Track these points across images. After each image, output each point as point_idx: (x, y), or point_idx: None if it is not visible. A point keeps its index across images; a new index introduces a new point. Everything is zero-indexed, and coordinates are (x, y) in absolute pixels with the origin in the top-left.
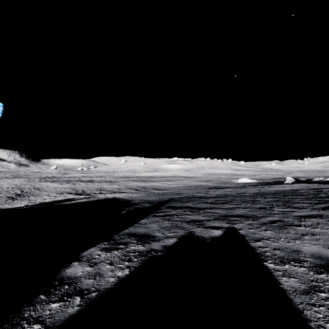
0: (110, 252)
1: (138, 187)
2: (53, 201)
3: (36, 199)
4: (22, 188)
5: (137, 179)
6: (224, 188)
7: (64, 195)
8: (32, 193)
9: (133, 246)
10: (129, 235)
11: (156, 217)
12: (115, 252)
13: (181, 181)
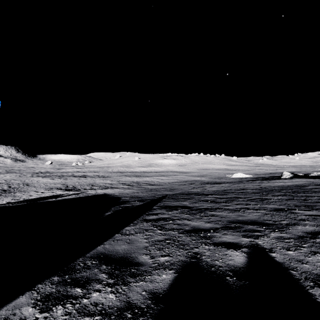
0: (49, 312)
1: (131, 182)
2: (39, 198)
3: (21, 196)
4: (11, 184)
5: (131, 174)
6: (220, 184)
7: (53, 190)
8: (20, 188)
9: (98, 292)
10: (100, 258)
11: (146, 222)
12: (58, 312)
13: (175, 176)
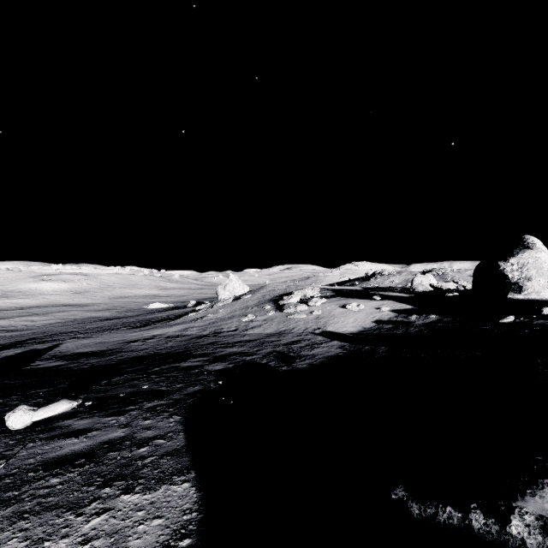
0: None
1: None
2: None
3: None
4: None
5: None
6: (113, 320)
7: None
8: None
9: None
10: None
11: (11, 349)
12: None
13: (60, 314)
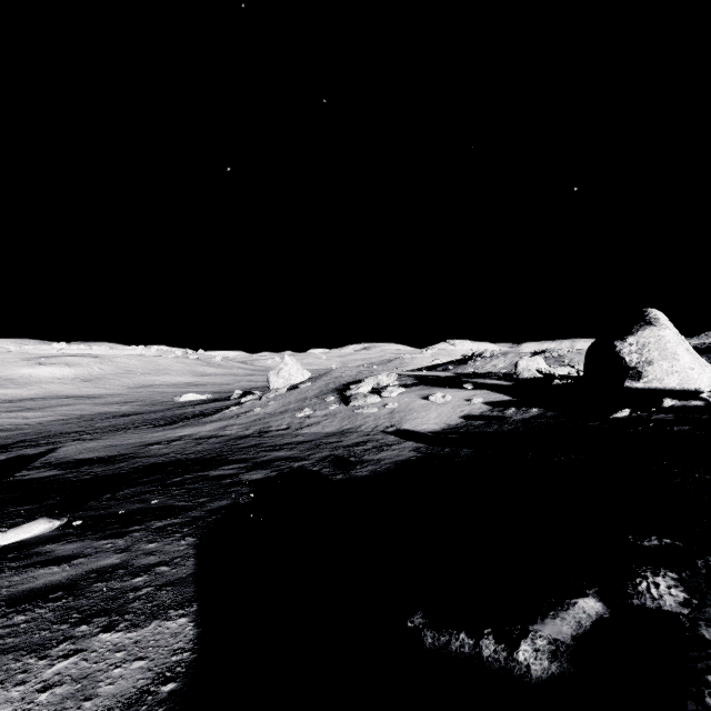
0: None
1: None
2: None
3: None
4: None
5: None
6: (132, 416)
7: None
8: None
9: None
10: None
11: None
12: None
13: (62, 408)
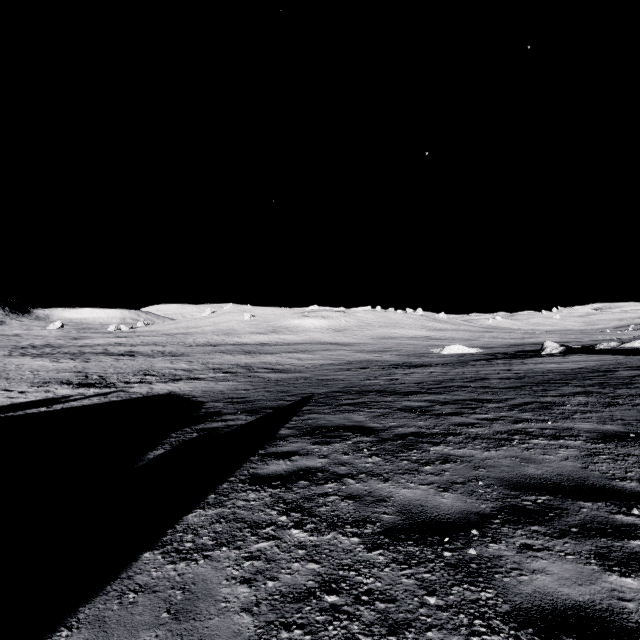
0: None
1: (234, 366)
2: (7, 406)
3: None
4: None
5: (234, 349)
6: (424, 367)
7: (49, 387)
8: None
9: None
10: None
11: (256, 487)
12: None
13: (327, 353)
